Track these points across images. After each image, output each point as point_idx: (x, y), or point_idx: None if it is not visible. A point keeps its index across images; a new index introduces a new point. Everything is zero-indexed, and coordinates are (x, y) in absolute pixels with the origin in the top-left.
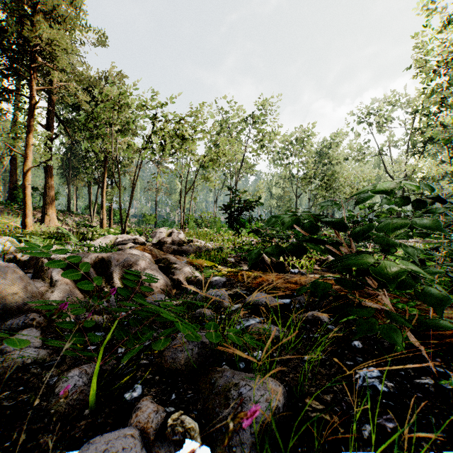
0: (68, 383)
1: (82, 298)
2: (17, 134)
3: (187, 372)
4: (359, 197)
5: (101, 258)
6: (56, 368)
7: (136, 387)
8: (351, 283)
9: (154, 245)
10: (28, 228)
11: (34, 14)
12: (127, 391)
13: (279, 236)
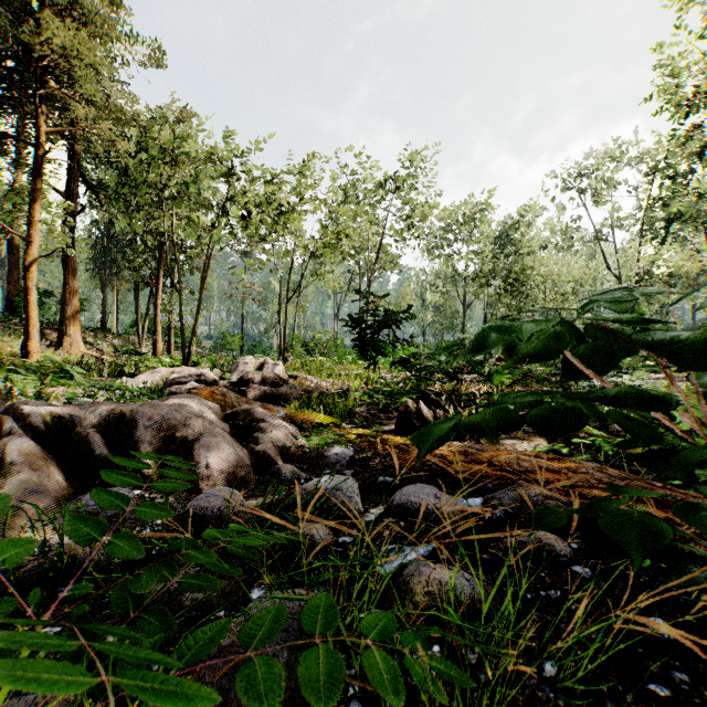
0: None
1: (69, 496)
2: (16, 205)
3: None
4: None
5: (119, 414)
6: None
7: None
8: None
9: (233, 386)
10: (33, 357)
11: (41, 8)
12: None
13: (443, 369)
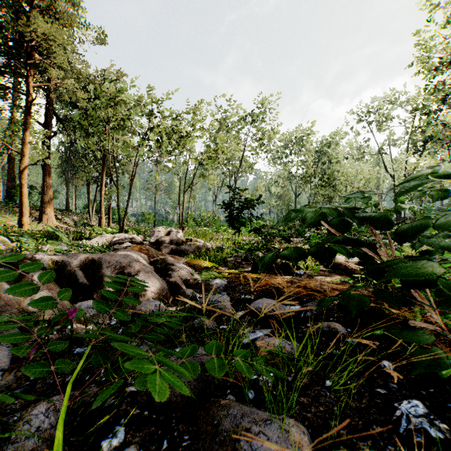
0: (30, 426)
1: (67, 304)
2: (14, 132)
3: (183, 405)
4: (404, 186)
5: (91, 260)
6: (23, 398)
7: (116, 433)
8: (396, 297)
9: (152, 245)
10: (25, 227)
11: (30, 9)
12: (106, 435)
13: (281, 235)
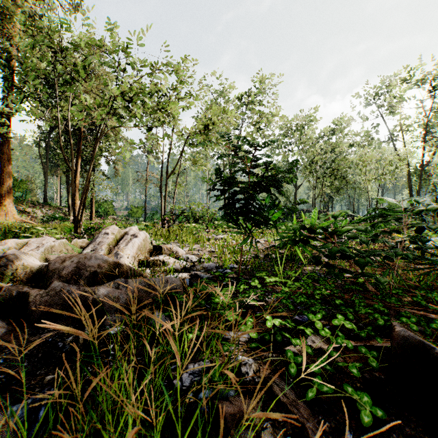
0: None
1: None
2: None
3: None
4: None
5: None
6: None
7: None
8: None
9: None
10: None
11: None
12: None
13: None
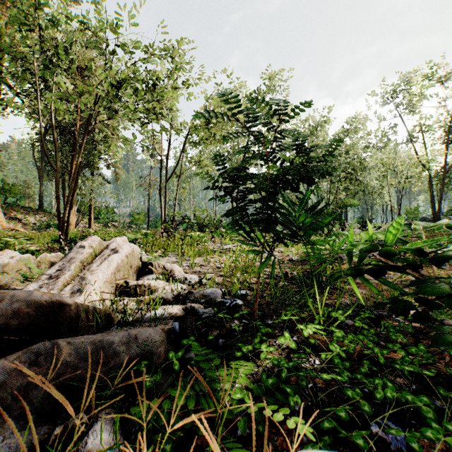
0: None
1: None
2: None
3: None
4: None
5: None
6: None
7: None
8: None
9: None
10: None
11: None
12: None
13: None
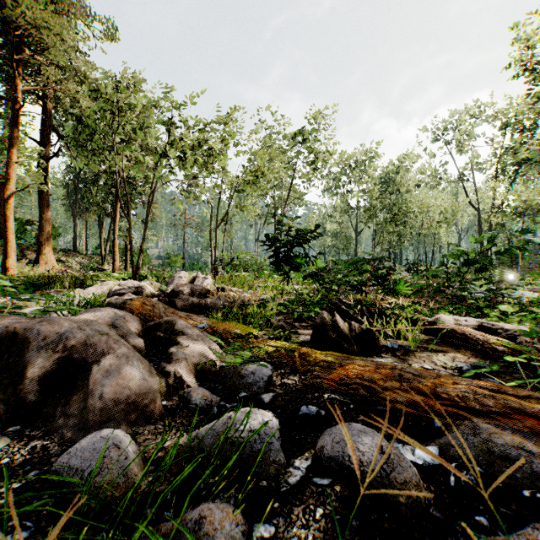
0: None
1: None
2: None
3: None
4: None
5: (14, 332)
6: None
7: None
8: None
9: (166, 297)
10: (11, 272)
11: None
12: None
13: (349, 282)
